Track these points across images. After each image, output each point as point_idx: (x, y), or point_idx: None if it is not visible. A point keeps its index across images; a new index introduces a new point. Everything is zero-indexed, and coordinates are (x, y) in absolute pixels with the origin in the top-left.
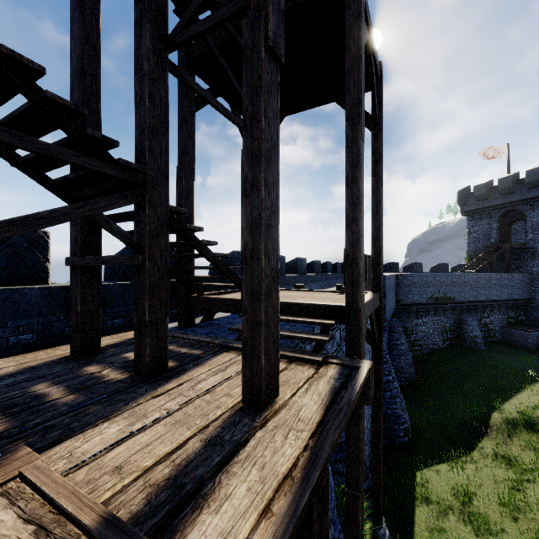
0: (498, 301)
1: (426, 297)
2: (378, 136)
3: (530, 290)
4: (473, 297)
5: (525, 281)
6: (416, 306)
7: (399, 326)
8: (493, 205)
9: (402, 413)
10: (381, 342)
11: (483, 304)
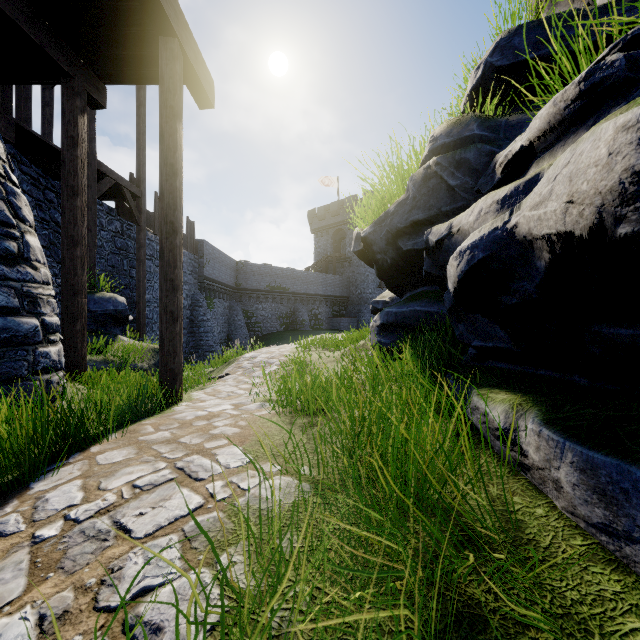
0: (324, 296)
1: (264, 285)
2: (140, 91)
3: (348, 291)
4: (304, 290)
5: (345, 283)
6: (256, 292)
7: (238, 306)
8: (329, 225)
9: (213, 344)
10: (142, 221)
11: (313, 297)
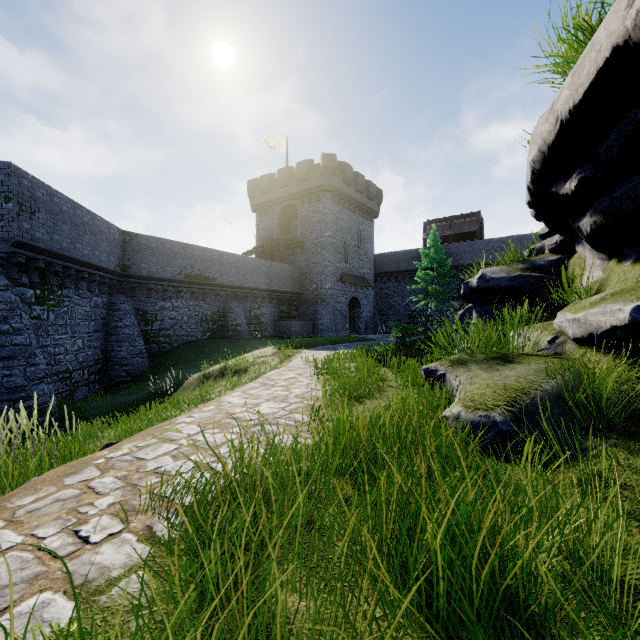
0: (268, 291)
1: (175, 272)
2: None
3: (301, 285)
4: (240, 282)
5: (296, 275)
6: (160, 281)
7: (126, 303)
8: (275, 199)
9: (25, 382)
10: None
11: (252, 292)
